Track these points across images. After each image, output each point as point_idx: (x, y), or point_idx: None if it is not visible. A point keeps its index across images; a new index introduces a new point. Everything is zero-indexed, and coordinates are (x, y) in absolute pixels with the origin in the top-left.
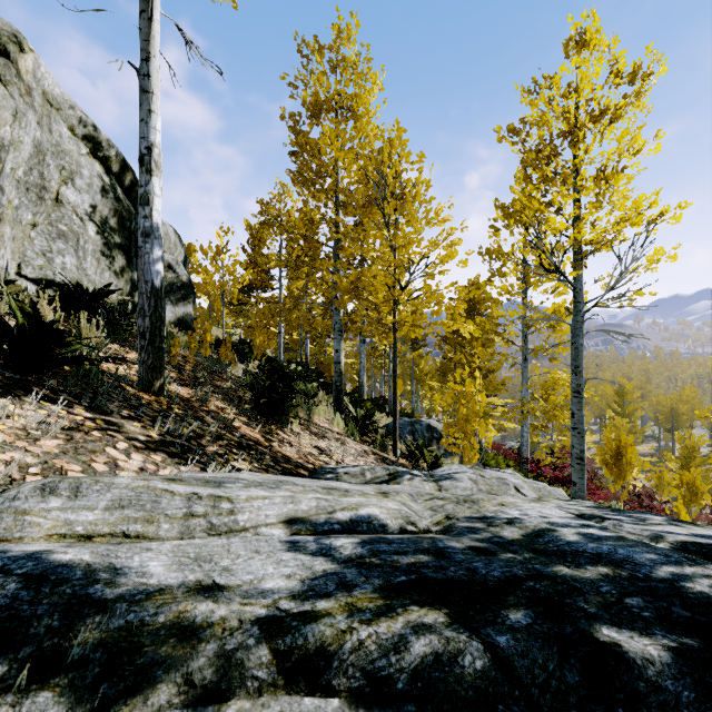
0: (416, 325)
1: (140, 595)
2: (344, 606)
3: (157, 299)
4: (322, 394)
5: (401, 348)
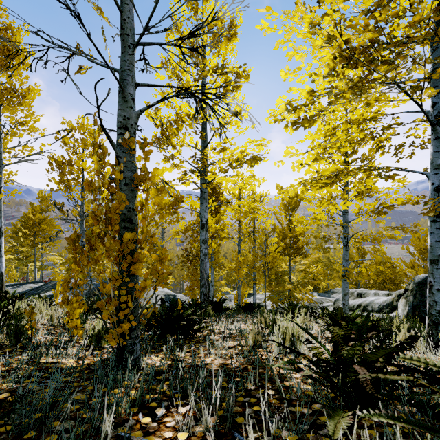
0: None
1: None
2: None
3: None
4: None
5: None
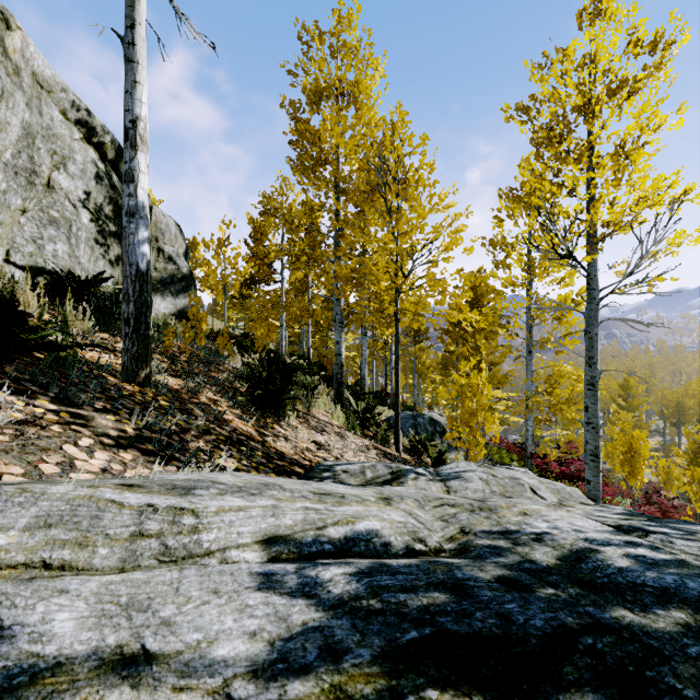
0: (420, 314)
1: (21, 677)
2: (328, 692)
3: (142, 283)
4: (323, 387)
5: (402, 341)
